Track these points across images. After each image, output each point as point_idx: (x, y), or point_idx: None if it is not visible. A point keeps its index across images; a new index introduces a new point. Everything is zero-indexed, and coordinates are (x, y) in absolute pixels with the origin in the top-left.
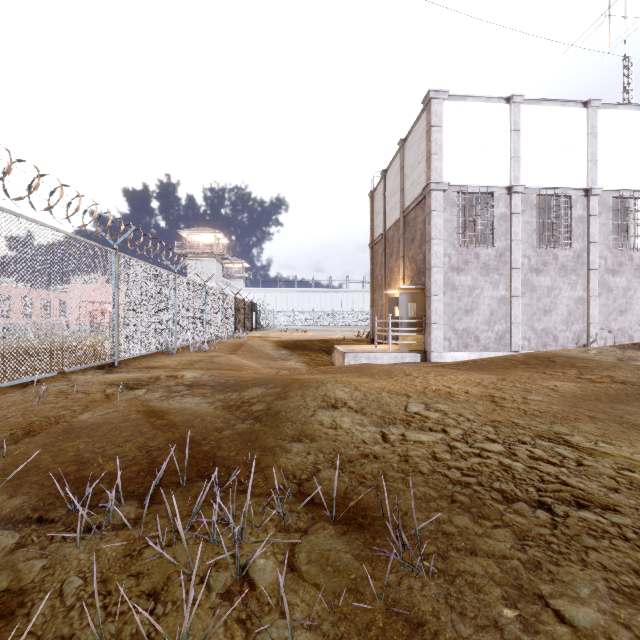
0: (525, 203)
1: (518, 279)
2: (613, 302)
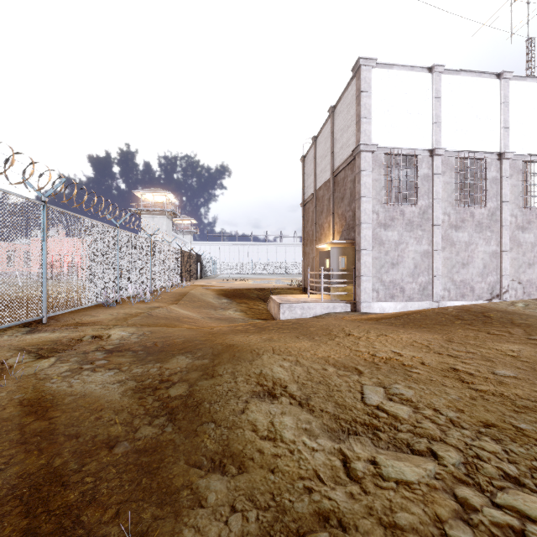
0: (445, 165)
1: (439, 235)
2: (522, 256)
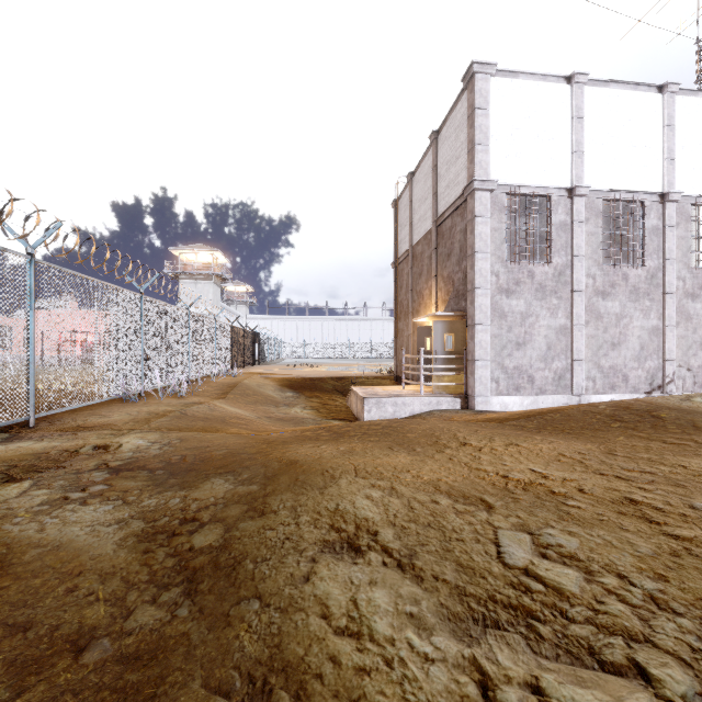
0: (589, 209)
1: (581, 304)
2: (693, 333)
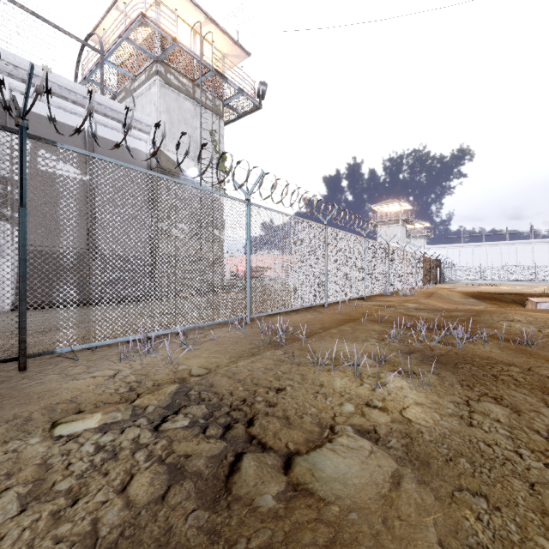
0: None
1: None
2: None
